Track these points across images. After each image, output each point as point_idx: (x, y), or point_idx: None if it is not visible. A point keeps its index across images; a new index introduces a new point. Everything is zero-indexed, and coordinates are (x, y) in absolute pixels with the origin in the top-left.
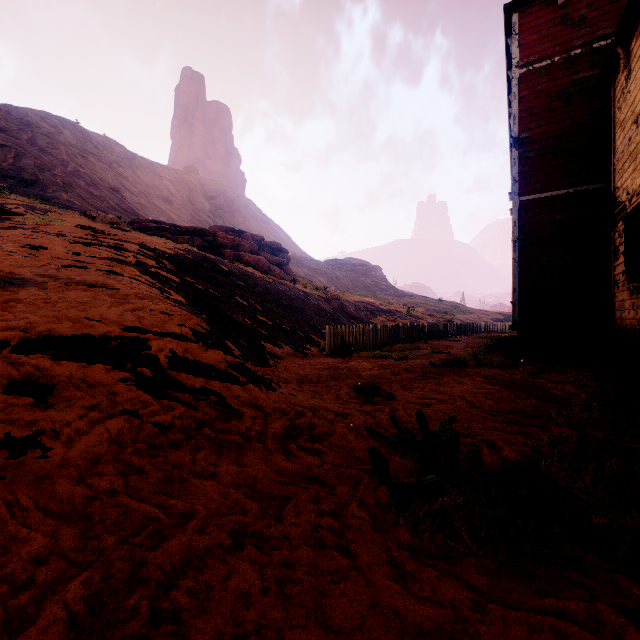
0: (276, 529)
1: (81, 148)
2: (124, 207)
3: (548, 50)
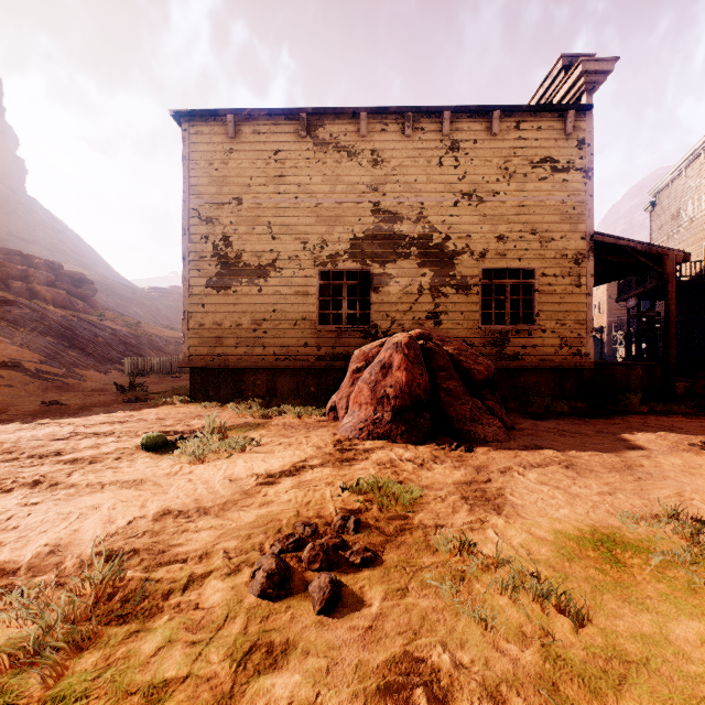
0: (90, 397)
1: None
2: None
3: None
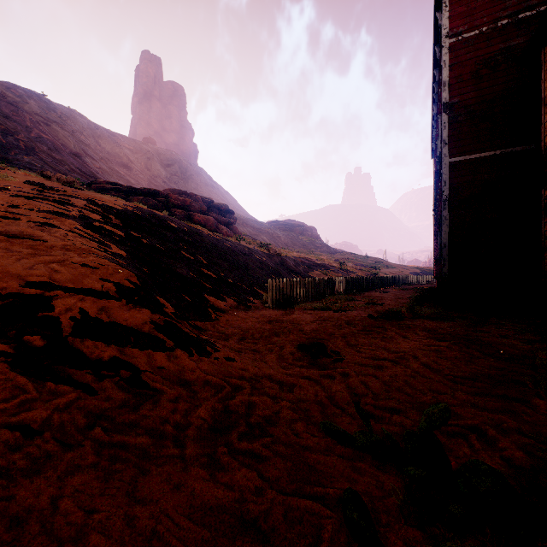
0: None
1: (45, 117)
2: (84, 171)
3: (476, 21)
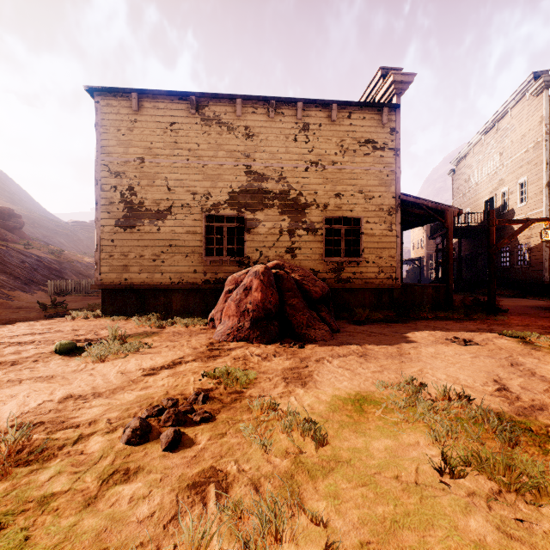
0: (15, 313)
1: None
2: None
3: None
